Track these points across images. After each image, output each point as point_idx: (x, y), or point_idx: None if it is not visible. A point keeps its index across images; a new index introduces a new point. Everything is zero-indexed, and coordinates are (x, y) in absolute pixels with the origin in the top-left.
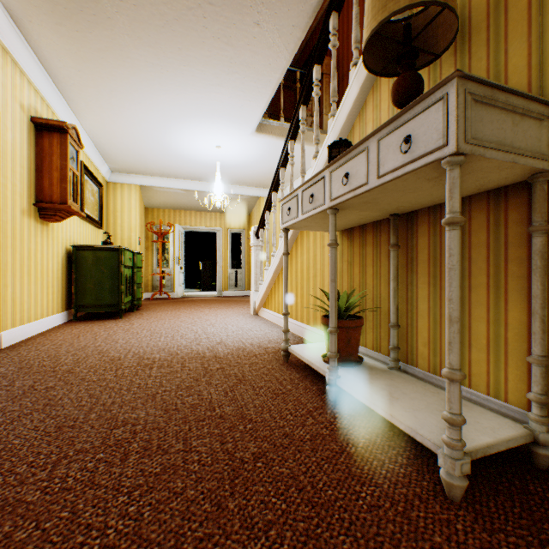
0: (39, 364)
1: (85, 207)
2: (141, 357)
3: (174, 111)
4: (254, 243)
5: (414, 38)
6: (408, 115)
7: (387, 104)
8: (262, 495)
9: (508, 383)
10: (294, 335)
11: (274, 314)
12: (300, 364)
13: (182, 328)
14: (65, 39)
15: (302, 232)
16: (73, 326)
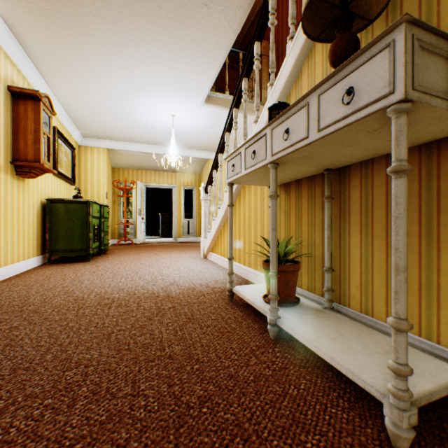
0: (9, 305)
1: (59, 166)
2: (102, 297)
3: (135, 84)
4: (203, 197)
5: (351, 1)
6: (350, 67)
7: (321, 71)
8: (206, 447)
9: (440, 325)
10: (237, 276)
11: (221, 257)
12: (243, 303)
13: (141, 270)
14: (36, 16)
15: (244, 187)
16: (46, 268)
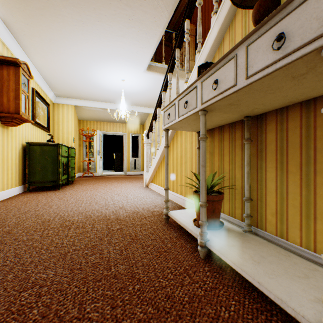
0: None
1: (37, 118)
2: (64, 219)
3: (93, 55)
4: (145, 141)
5: None
6: (281, 14)
7: (240, 37)
8: None
9: None
10: (172, 202)
11: (159, 187)
12: (177, 224)
13: (97, 197)
14: None
15: (177, 133)
16: (25, 195)
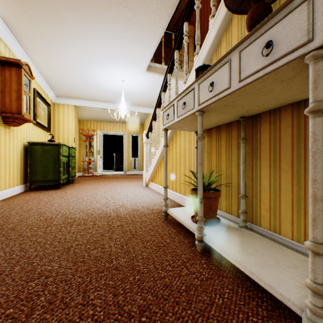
0: None
1: (37, 118)
2: (66, 217)
3: (94, 56)
4: (145, 141)
5: None
6: (269, 24)
7: (236, 40)
8: None
9: None
10: (171, 200)
11: (158, 186)
12: (175, 221)
13: (98, 196)
14: (17, 2)
15: (176, 132)
16: (27, 194)
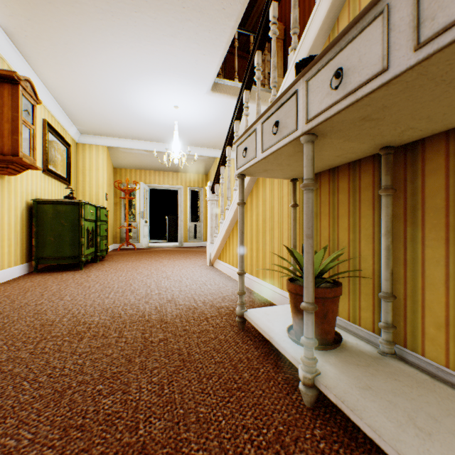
0: None
1: (50, 163)
2: (77, 321)
3: (131, 68)
4: (209, 197)
5: None
6: None
7: None
8: None
9: None
10: (249, 291)
11: (229, 266)
12: (258, 332)
13: (136, 282)
14: None
15: (257, 183)
16: (29, 278)
